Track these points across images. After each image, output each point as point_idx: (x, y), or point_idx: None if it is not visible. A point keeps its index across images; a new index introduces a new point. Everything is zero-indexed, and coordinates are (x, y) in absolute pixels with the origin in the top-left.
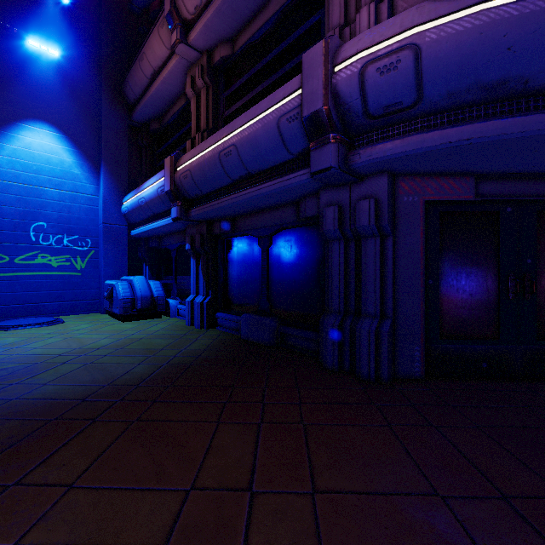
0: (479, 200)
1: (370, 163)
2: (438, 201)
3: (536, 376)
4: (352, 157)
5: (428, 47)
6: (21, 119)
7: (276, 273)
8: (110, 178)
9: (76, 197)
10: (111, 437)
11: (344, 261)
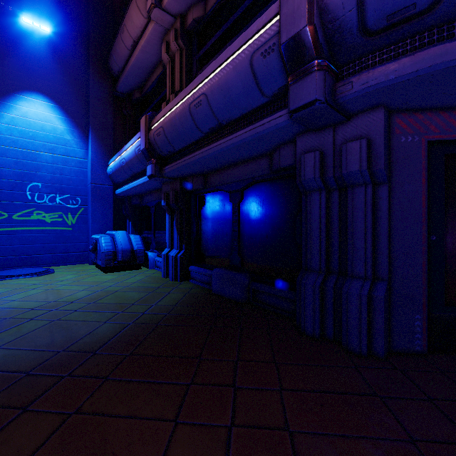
0: None
1: (365, 92)
2: (444, 141)
3: None
4: (342, 87)
5: None
6: (19, 91)
7: (247, 228)
8: (97, 143)
9: (67, 161)
10: (31, 445)
11: (325, 214)
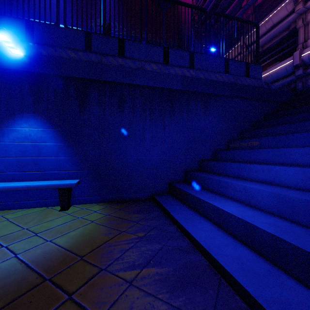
0: None
1: None
2: None
3: None
4: (306, 71)
5: None
6: None
7: None
8: None
9: None
10: None
11: None
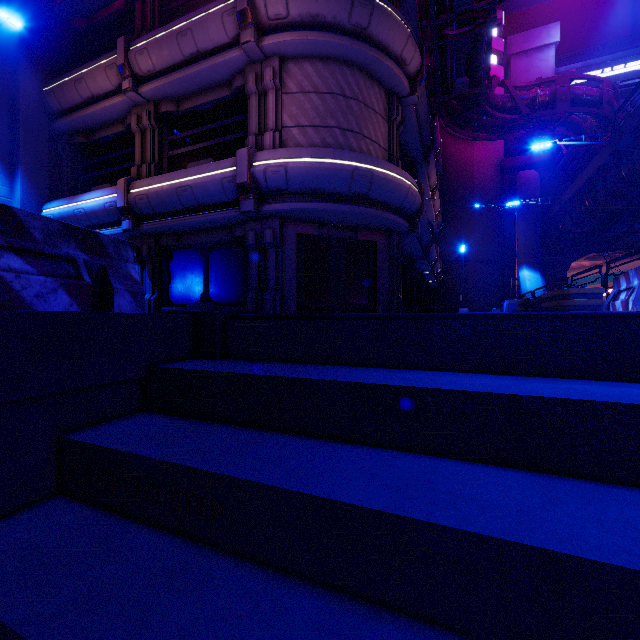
0: (321, 236)
1: (269, 211)
2: (303, 234)
3: None
4: (262, 207)
5: (290, 169)
6: None
7: (214, 274)
8: (29, 183)
9: None
10: None
11: (258, 262)
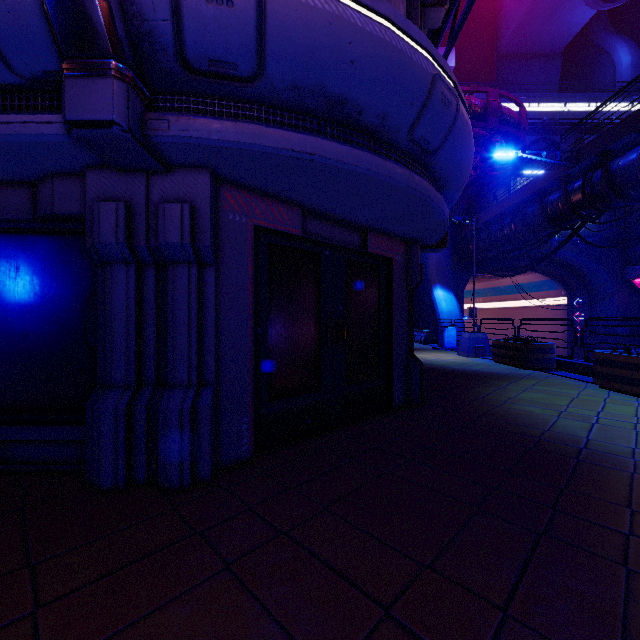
0: (305, 237)
1: (185, 142)
2: (268, 229)
3: (346, 421)
4: (155, 121)
5: (275, 0)
6: None
7: None
8: None
9: None
10: None
11: (136, 300)
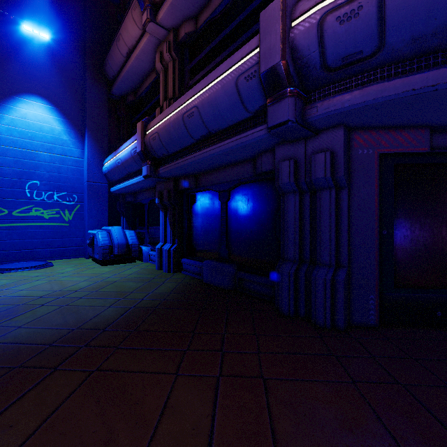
0: (433, 152)
1: (327, 115)
2: (393, 153)
3: None
4: (309, 110)
5: None
6: (18, 93)
7: (234, 224)
8: (93, 143)
9: (64, 160)
10: (67, 390)
11: (299, 213)
